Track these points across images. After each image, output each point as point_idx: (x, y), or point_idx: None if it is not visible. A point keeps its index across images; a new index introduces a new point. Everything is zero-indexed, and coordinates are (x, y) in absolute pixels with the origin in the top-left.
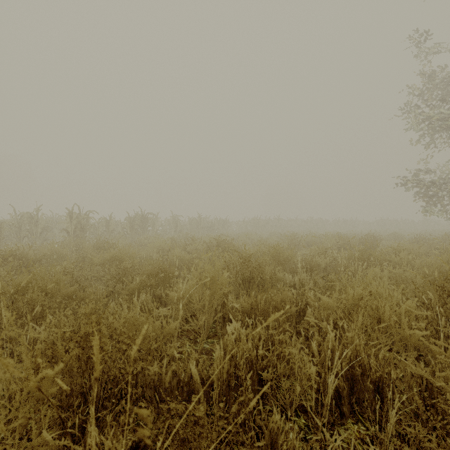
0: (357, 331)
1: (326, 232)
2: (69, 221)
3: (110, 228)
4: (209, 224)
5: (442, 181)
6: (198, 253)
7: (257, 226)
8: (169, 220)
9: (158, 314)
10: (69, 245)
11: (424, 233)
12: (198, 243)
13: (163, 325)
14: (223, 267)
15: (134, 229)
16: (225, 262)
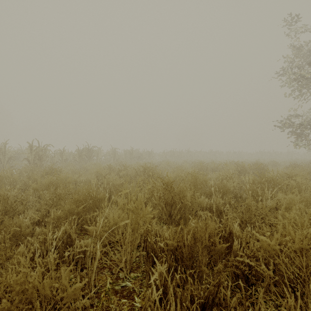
0: (308, 282)
1: (223, 160)
2: (30, 152)
3: (63, 157)
4: (139, 155)
5: (307, 123)
6: (128, 178)
7: (173, 156)
8: (109, 152)
9: (77, 250)
10: (24, 171)
11: (292, 161)
12: (129, 169)
13: (85, 257)
14: (148, 192)
15: (82, 158)
16: (149, 188)
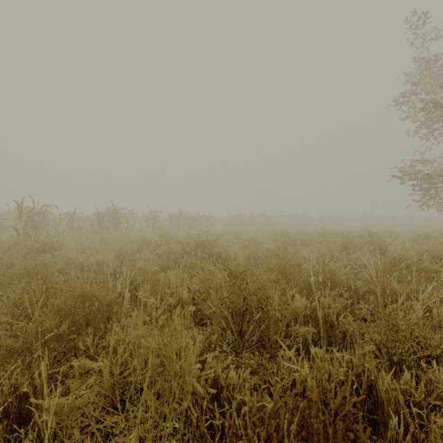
0: None
1: (315, 229)
2: (18, 216)
3: (74, 224)
4: (191, 221)
5: (438, 174)
6: (169, 259)
7: (242, 223)
8: (147, 216)
9: None
10: None
11: (416, 230)
12: (173, 244)
13: None
14: (201, 288)
15: (103, 226)
16: (202, 283)
